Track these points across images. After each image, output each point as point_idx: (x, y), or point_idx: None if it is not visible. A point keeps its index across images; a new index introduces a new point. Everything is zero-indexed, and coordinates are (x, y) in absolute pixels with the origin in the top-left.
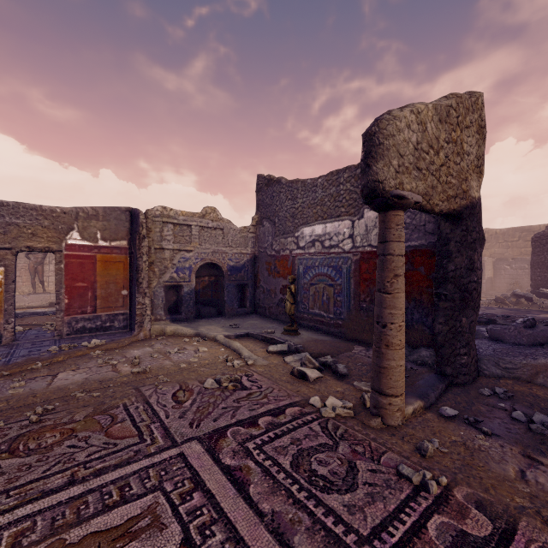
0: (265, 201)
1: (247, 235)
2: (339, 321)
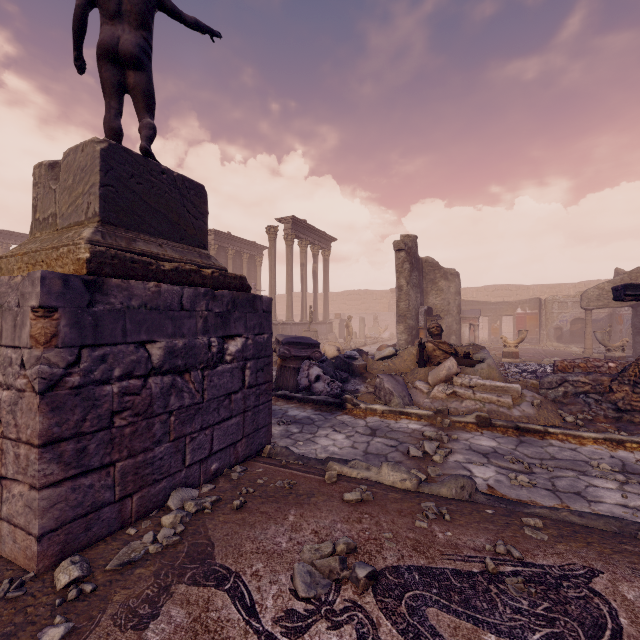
0: None
1: None
2: None
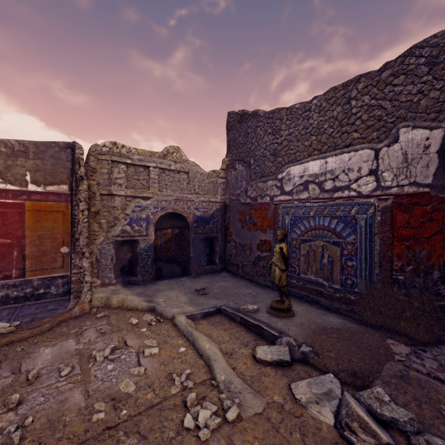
0: (237, 140)
1: (216, 180)
2: (350, 295)
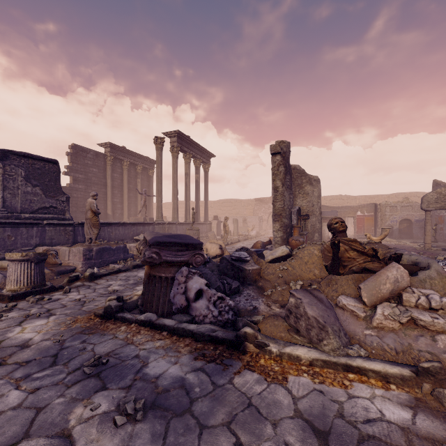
0: None
1: None
2: None
